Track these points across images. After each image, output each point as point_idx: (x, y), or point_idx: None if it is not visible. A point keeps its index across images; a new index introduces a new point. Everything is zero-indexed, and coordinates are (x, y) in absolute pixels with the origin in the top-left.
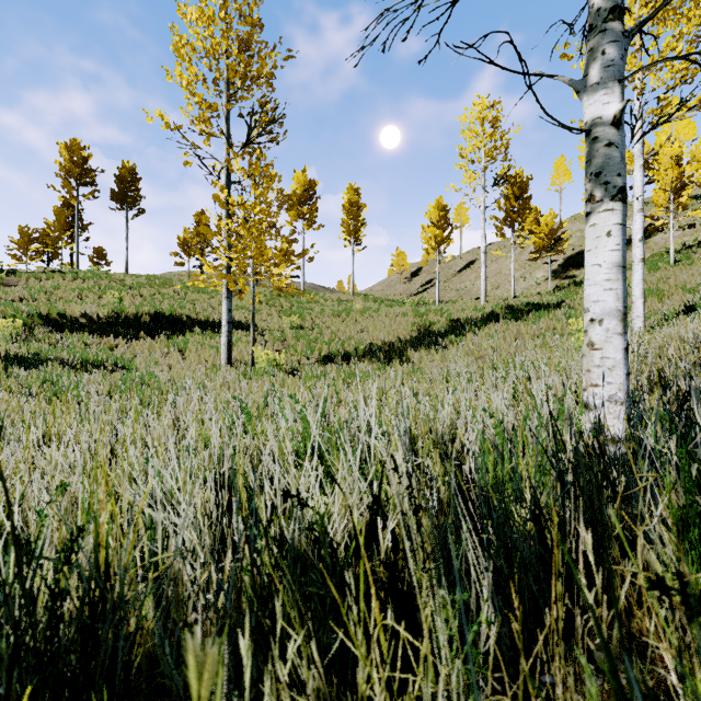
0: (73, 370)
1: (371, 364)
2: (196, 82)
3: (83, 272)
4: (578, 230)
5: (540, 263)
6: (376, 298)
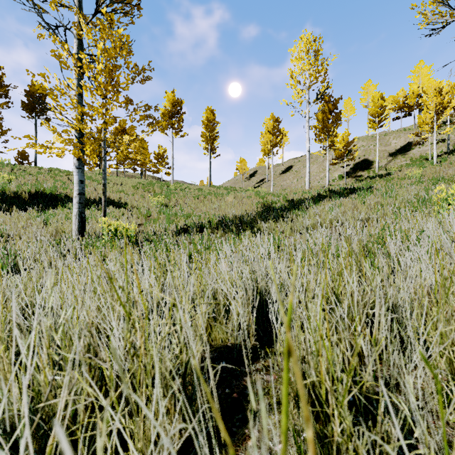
0: None
1: (224, 235)
2: None
3: None
4: (361, 146)
5: (337, 167)
6: (226, 188)
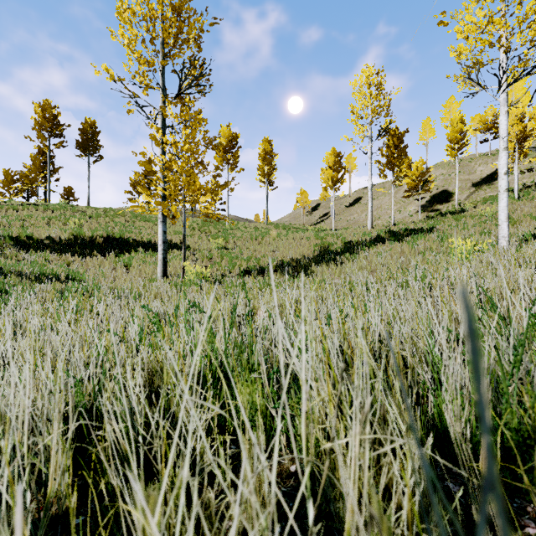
0: (29, 282)
1: (282, 276)
2: (136, 41)
3: (53, 204)
4: (441, 174)
5: (412, 200)
6: (285, 226)
